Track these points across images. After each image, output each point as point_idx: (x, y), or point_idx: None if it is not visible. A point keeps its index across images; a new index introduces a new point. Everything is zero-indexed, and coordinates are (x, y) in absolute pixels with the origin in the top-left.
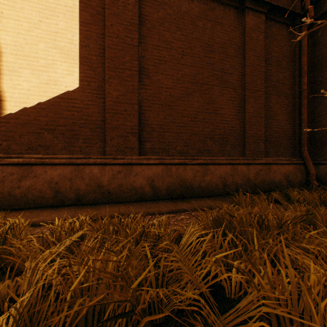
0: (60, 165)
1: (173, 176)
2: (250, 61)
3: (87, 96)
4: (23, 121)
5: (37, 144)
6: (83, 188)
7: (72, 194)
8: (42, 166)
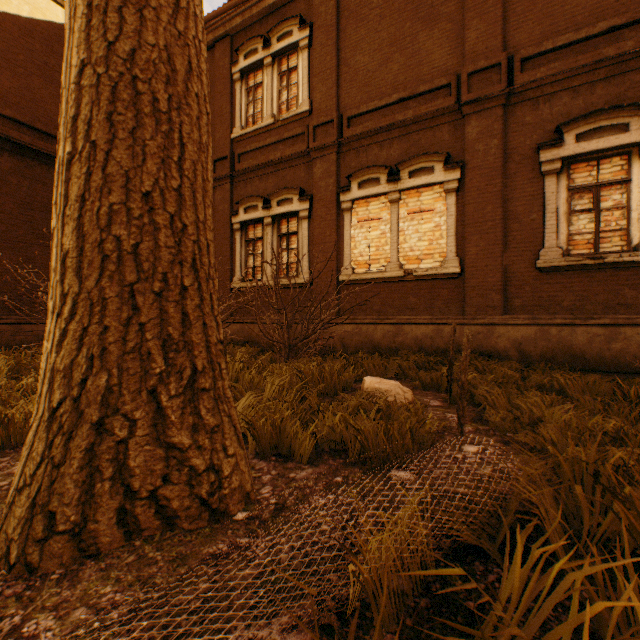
0: None
1: None
2: None
3: None
4: None
5: None
6: None
7: None
8: None
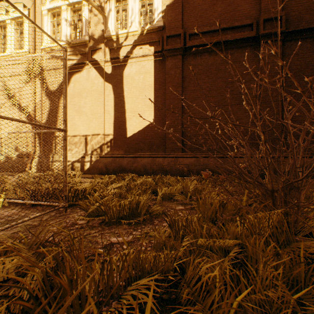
0: (146, 158)
1: (201, 164)
2: (265, 81)
3: (157, 124)
4: (133, 139)
5: (138, 149)
6: (155, 168)
7: (151, 171)
8: (140, 158)
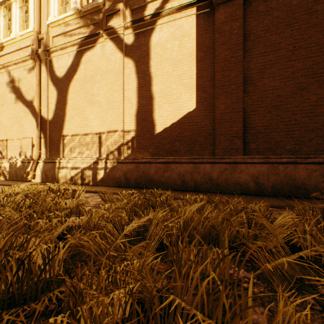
0: (184, 163)
1: (280, 174)
2: None
3: (201, 113)
4: (164, 136)
5: (171, 150)
6: (199, 180)
7: (192, 184)
8: (174, 164)
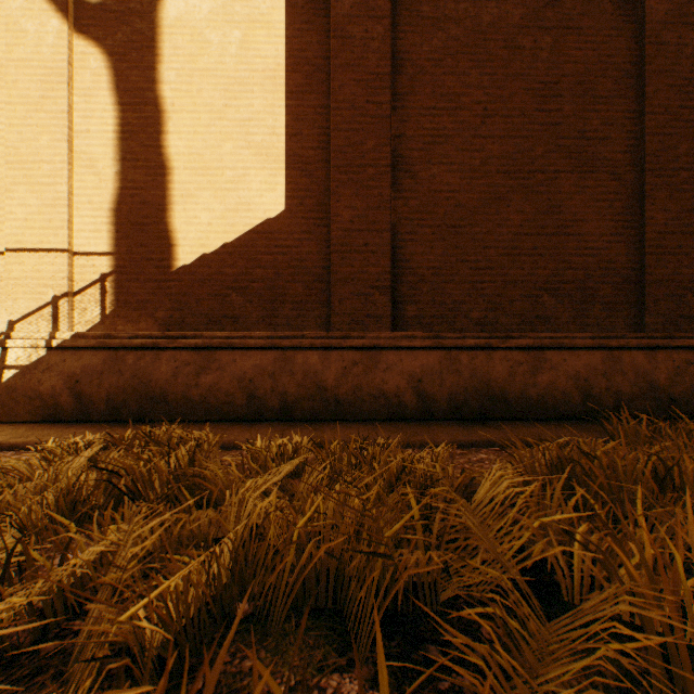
0: (256, 350)
1: (464, 372)
2: (657, 101)
3: (299, 224)
4: (201, 277)
5: (221, 315)
6: (293, 391)
7: (275, 401)
8: (229, 351)
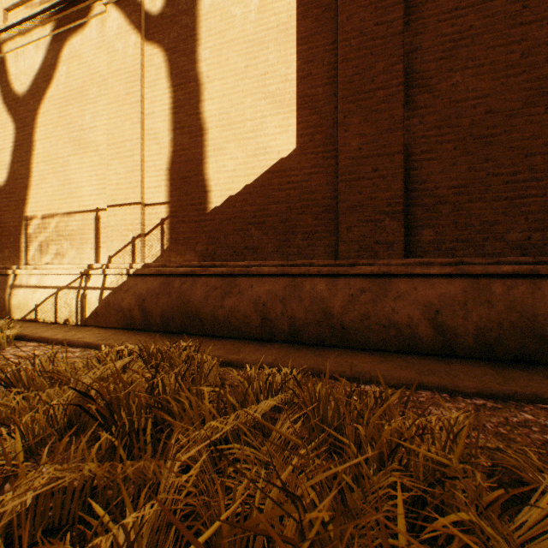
0: (269, 277)
1: (497, 304)
2: None
3: (308, 160)
4: (228, 216)
5: (243, 247)
6: (300, 316)
7: (284, 324)
8: (247, 278)
